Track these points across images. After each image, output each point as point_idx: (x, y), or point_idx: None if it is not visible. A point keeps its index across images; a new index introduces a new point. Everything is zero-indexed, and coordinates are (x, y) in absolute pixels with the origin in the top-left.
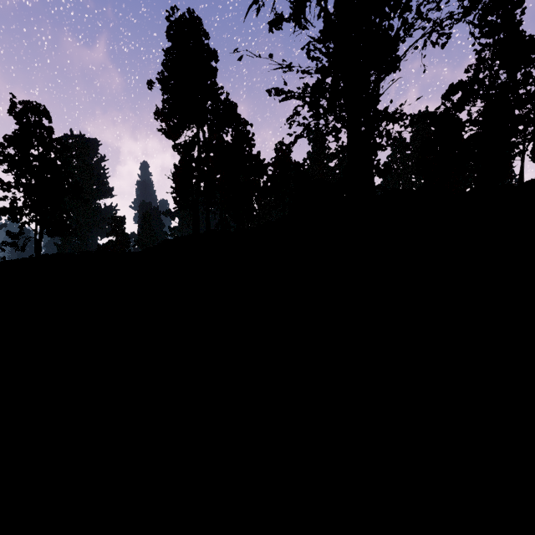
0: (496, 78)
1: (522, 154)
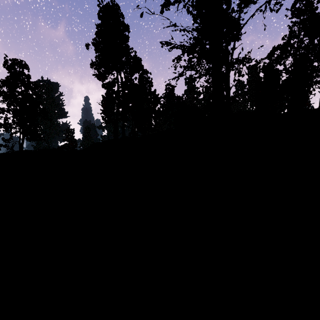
0: (301, 43)
1: None
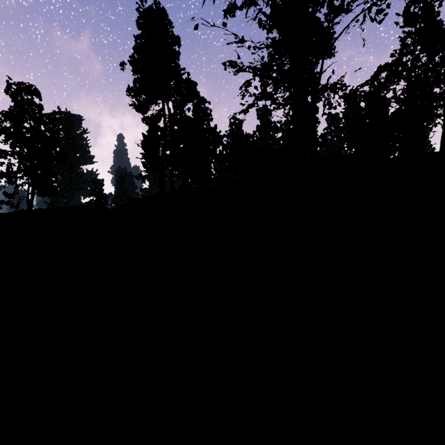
0: (417, 61)
1: (443, 123)
